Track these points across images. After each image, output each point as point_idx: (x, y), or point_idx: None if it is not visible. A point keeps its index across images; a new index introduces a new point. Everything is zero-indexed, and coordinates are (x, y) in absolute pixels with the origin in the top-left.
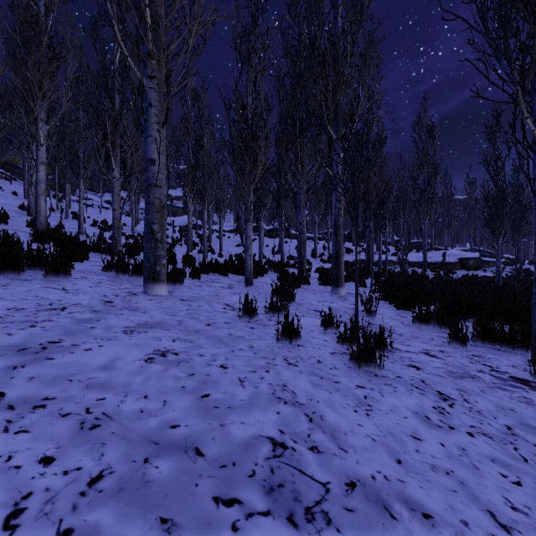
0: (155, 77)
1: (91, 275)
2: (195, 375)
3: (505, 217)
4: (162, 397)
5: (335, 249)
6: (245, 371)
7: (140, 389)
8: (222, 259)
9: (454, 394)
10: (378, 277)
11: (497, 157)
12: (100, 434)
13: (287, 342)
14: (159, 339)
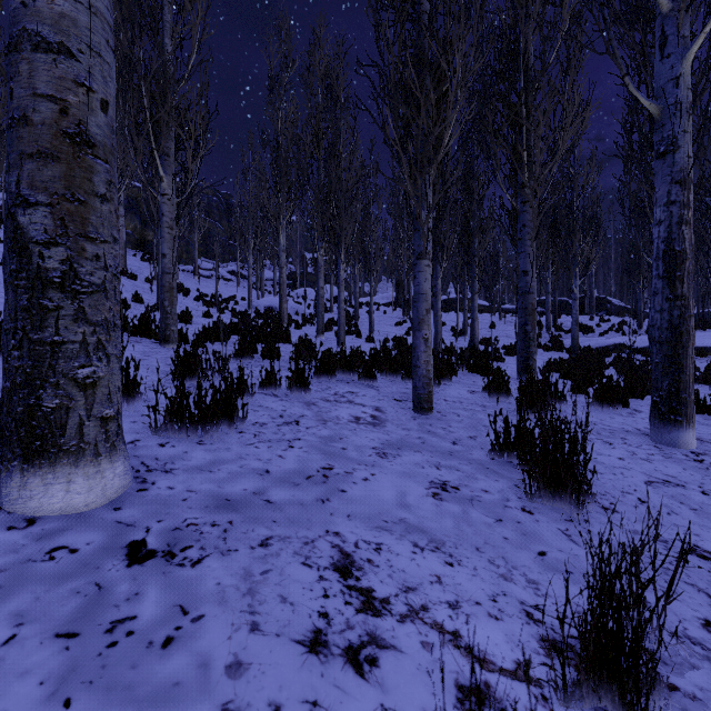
0: None
1: None
2: None
3: None
4: None
5: (668, 321)
6: None
7: None
8: (371, 345)
9: None
10: None
11: None
12: None
13: None
14: None
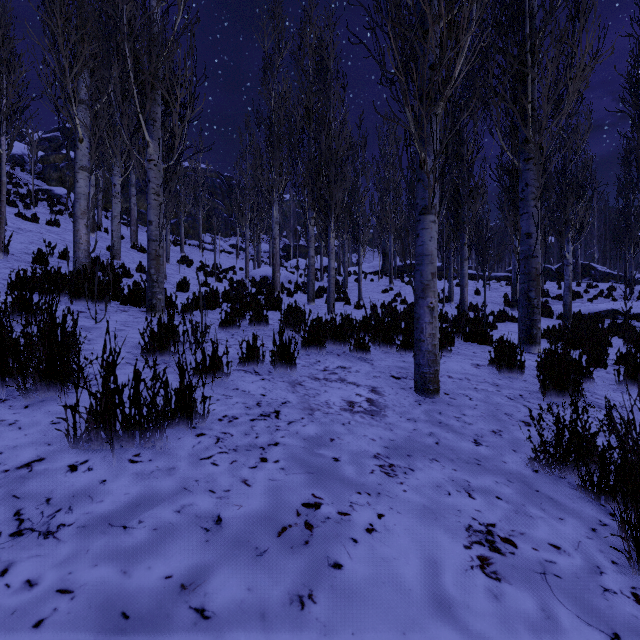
0: None
1: None
2: None
3: None
4: None
5: None
6: None
7: None
8: (360, 312)
9: None
10: None
11: None
12: None
13: None
14: None
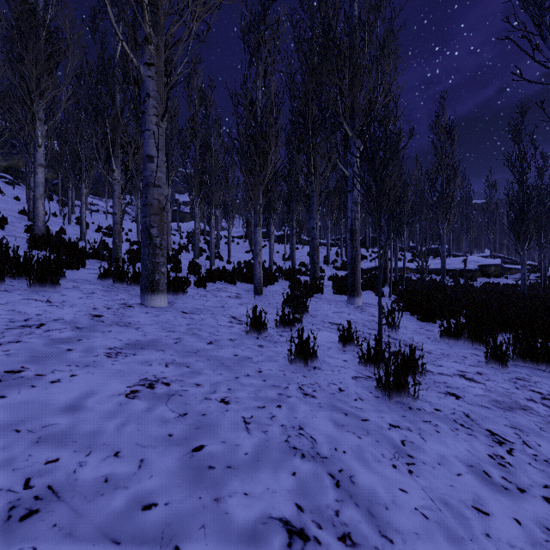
0: (153, 64)
1: (85, 284)
2: (188, 415)
3: (531, 221)
4: (138, 453)
5: (351, 256)
6: (252, 407)
7: (111, 442)
8: (230, 266)
9: (509, 435)
10: (397, 285)
11: (522, 158)
12: (34, 528)
13: (302, 364)
14: (149, 364)
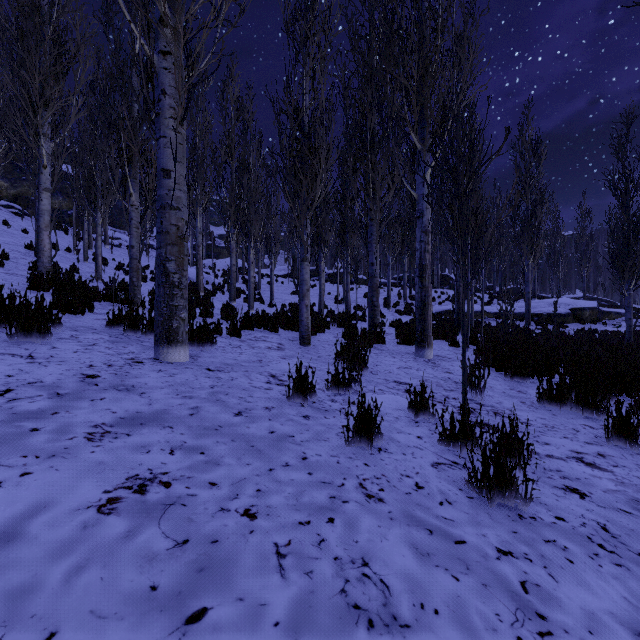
0: (170, 53)
1: (87, 333)
2: (189, 544)
3: (639, 255)
4: (89, 635)
5: (420, 298)
6: (290, 523)
7: (46, 610)
8: (273, 309)
9: None
10: (474, 334)
11: (627, 177)
12: None
13: (362, 445)
14: (146, 450)
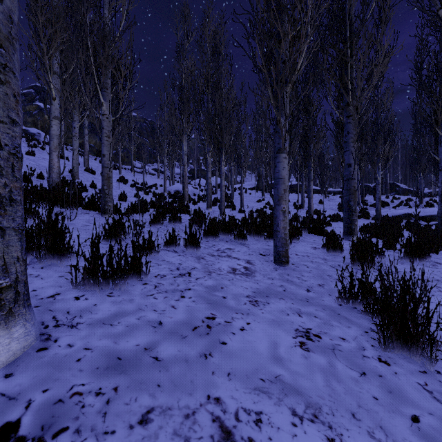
0: None
1: None
2: None
3: None
4: None
5: None
6: None
7: None
8: (242, 215)
9: None
10: None
11: None
12: None
13: None
14: None
